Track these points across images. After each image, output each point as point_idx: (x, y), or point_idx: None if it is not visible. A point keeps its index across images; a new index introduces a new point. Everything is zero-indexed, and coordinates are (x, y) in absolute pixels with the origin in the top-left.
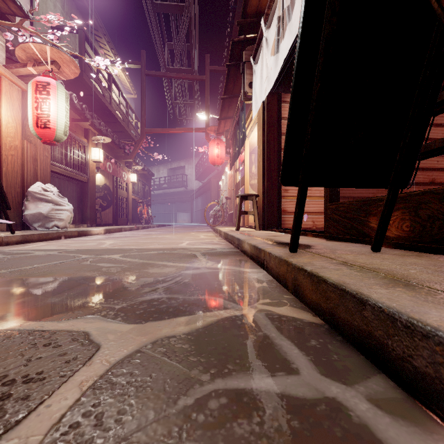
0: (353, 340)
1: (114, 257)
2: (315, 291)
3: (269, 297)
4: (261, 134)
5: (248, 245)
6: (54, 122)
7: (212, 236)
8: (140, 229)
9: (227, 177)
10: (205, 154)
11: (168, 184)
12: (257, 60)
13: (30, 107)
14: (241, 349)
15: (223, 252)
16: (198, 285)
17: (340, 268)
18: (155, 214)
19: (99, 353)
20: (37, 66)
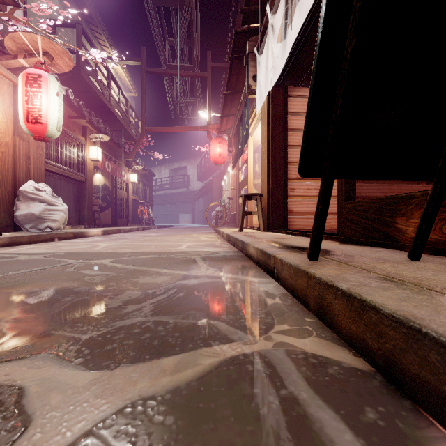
0: (439, 416)
1: (103, 262)
2: (355, 320)
3: (286, 320)
4: (266, 129)
5: (254, 249)
6: (46, 117)
7: (214, 237)
8: (140, 230)
9: (229, 177)
10: (206, 154)
11: (169, 185)
12: (262, 50)
13: (21, 101)
14: (258, 432)
15: (225, 257)
16: (195, 301)
17: (388, 286)
18: (156, 215)
19: (22, 440)
20: (28, 58)
